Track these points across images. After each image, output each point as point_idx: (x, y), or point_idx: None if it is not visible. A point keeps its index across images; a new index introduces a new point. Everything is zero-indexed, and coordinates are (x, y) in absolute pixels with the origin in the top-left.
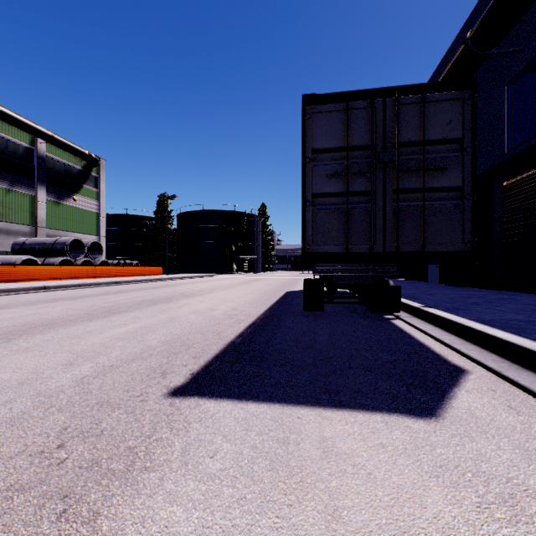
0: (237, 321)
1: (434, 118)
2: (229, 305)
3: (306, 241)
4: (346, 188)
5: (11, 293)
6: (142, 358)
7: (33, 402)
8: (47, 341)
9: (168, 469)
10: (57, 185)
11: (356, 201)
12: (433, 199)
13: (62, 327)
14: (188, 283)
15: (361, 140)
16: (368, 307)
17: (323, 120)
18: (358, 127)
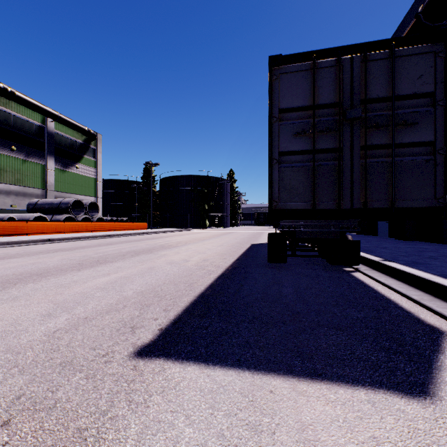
0: (207, 272)
1: (404, 73)
2: (201, 256)
3: (273, 198)
4: (312, 145)
5: (22, 244)
6: (116, 310)
7: None
8: (36, 290)
9: None
10: (63, 156)
11: (322, 158)
12: (402, 155)
13: (53, 276)
14: (167, 236)
15: (328, 98)
16: (328, 260)
17: (290, 80)
18: (324, 85)
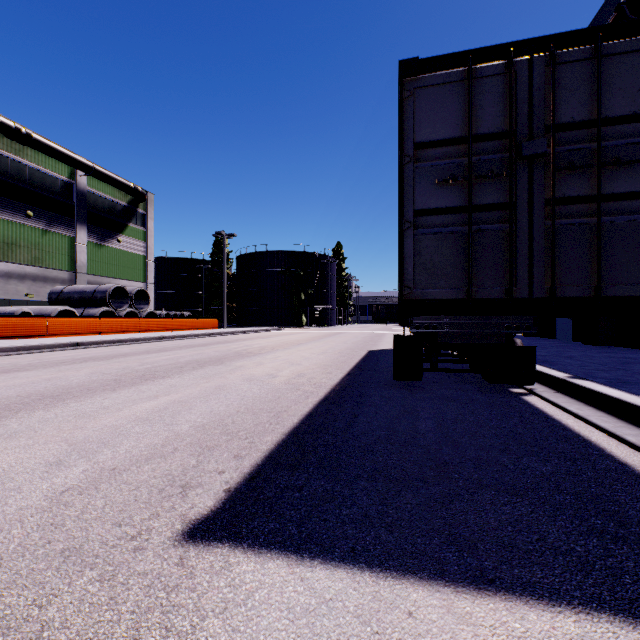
0: (303, 394)
1: (616, 81)
2: (295, 369)
3: (405, 282)
4: (467, 199)
5: (38, 351)
6: (161, 456)
7: None
8: (45, 421)
9: None
10: (99, 224)
11: (483, 219)
12: (614, 212)
13: (74, 400)
14: (246, 339)
15: (492, 124)
16: (485, 376)
17: (431, 97)
18: (486, 105)
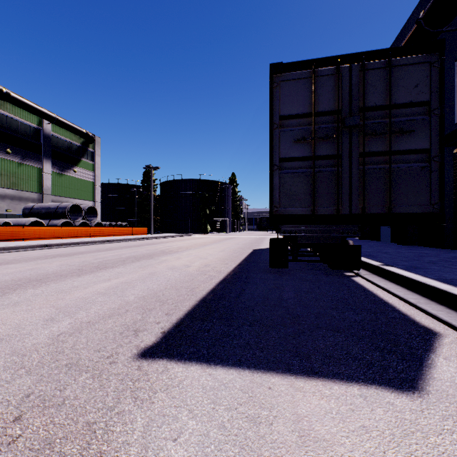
0: (209, 277)
1: (400, 82)
2: (203, 261)
3: (274, 203)
4: (312, 152)
5: (18, 250)
6: (118, 315)
7: (5, 362)
8: (36, 295)
9: (125, 456)
10: (60, 159)
11: (322, 164)
12: (399, 162)
13: (53, 282)
14: (168, 241)
15: (327, 105)
16: (329, 265)
17: (290, 87)
18: (324, 93)
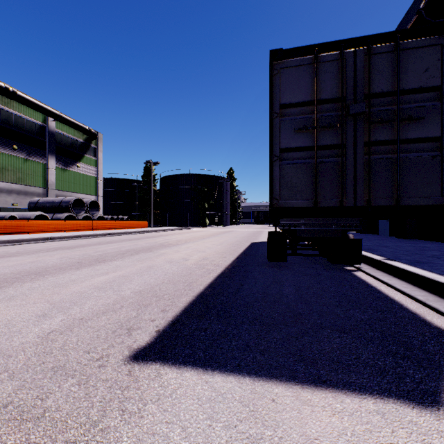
0: (207, 271)
1: (409, 66)
2: (201, 255)
3: (274, 196)
4: (314, 141)
5: (22, 243)
6: (113, 311)
7: None
8: (32, 289)
9: None
10: (64, 155)
11: (325, 155)
12: (408, 151)
13: (51, 275)
14: (167, 235)
15: (330, 92)
16: (329, 259)
17: (291, 74)
18: (326, 80)
